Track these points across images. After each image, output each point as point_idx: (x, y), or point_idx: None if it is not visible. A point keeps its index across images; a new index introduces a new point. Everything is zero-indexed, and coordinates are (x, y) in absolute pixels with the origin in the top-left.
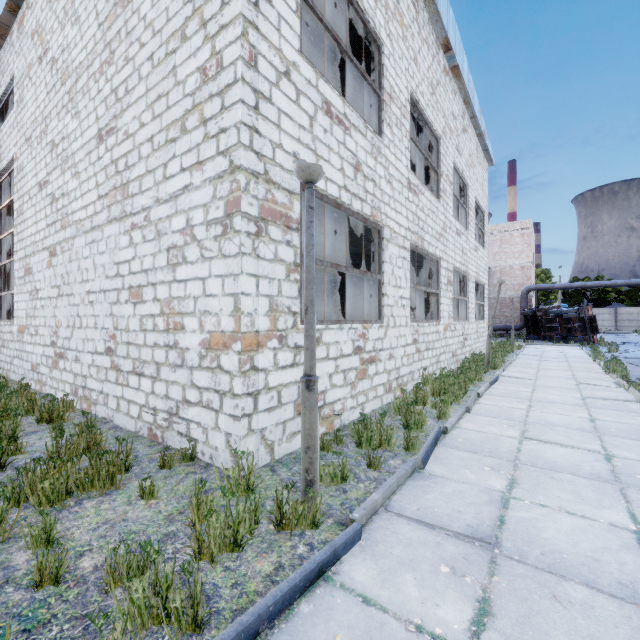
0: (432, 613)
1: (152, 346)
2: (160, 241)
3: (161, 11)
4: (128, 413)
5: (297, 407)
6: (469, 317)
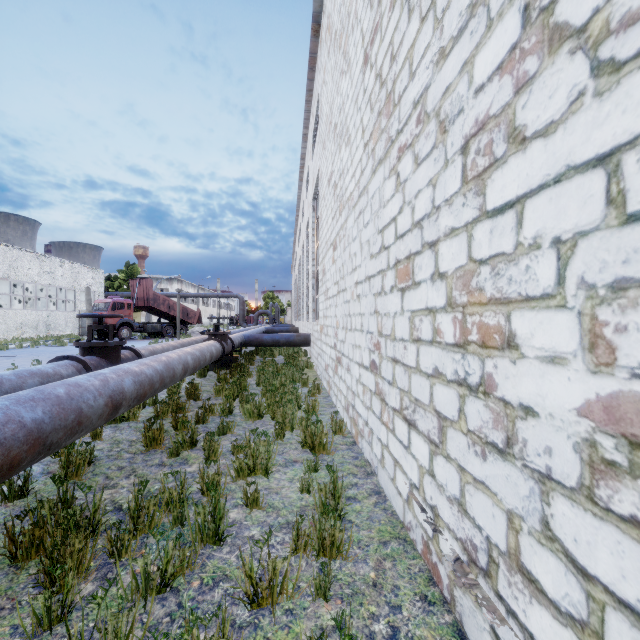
0: None
1: (429, 375)
2: (445, 141)
3: None
4: (393, 480)
5: None
6: None
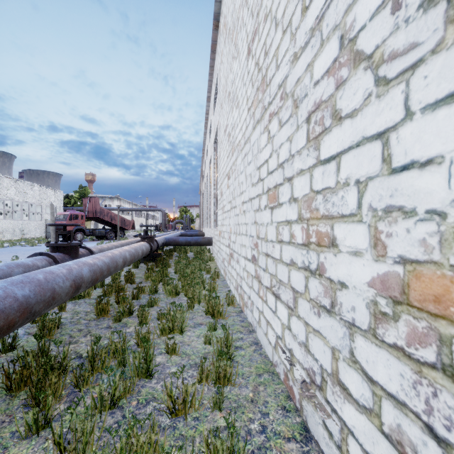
0: None
1: (288, 264)
2: (297, 113)
3: None
4: (266, 334)
5: None
6: None
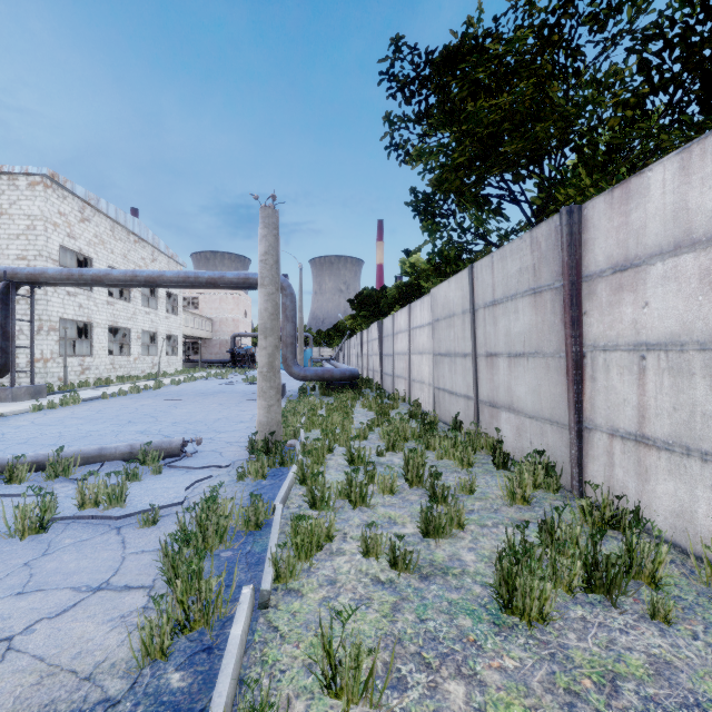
0: (88, 392)
1: None
2: None
3: (6, 263)
4: None
5: (59, 379)
6: (159, 354)
